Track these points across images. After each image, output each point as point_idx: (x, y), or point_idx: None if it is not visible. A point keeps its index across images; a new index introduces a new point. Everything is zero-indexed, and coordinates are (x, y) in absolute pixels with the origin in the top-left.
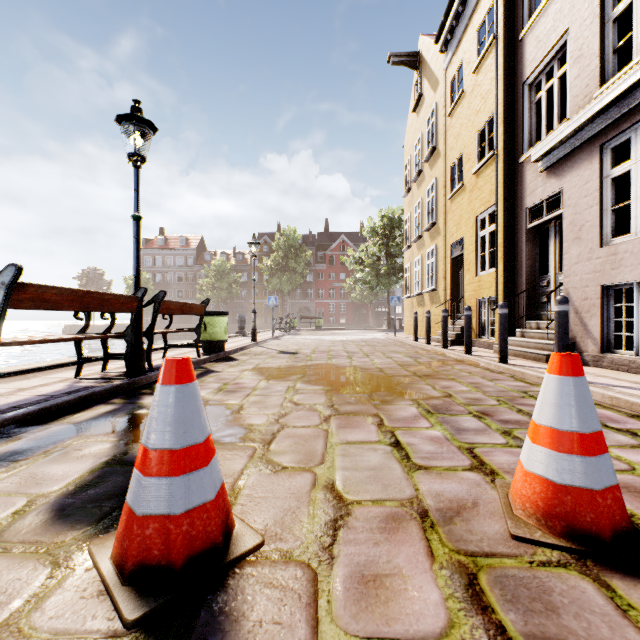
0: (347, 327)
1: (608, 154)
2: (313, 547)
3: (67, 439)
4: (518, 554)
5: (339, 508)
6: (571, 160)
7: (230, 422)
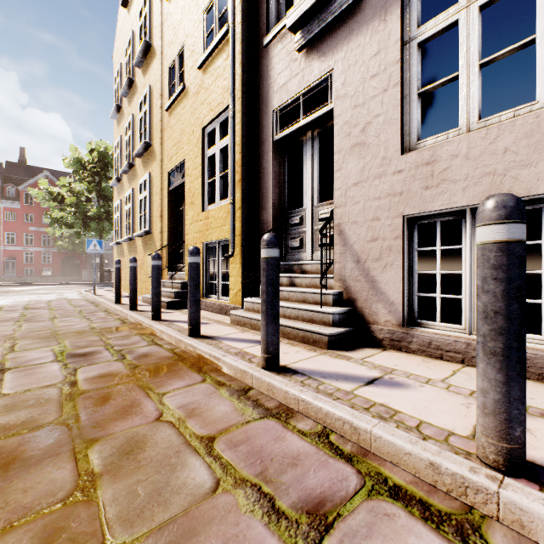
0: (51, 280)
1: (413, 3)
2: None
3: None
4: None
5: None
6: (348, 23)
7: None
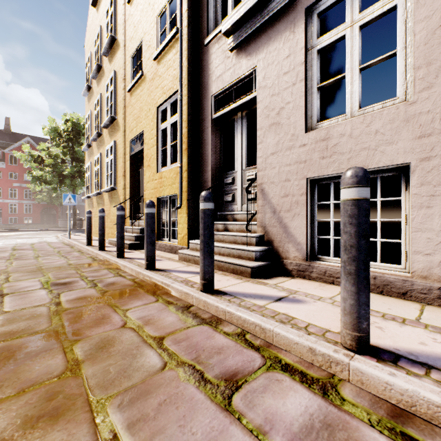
0: (32, 227)
1: (314, 21)
2: None
3: None
4: None
5: None
6: (267, 32)
7: None
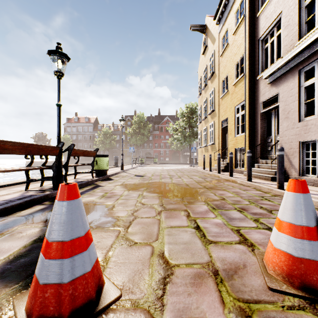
0: (169, 162)
1: (303, 74)
2: (151, 297)
3: (15, 226)
4: (274, 301)
5: (167, 269)
6: (283, 78)
7: (107, 215)
